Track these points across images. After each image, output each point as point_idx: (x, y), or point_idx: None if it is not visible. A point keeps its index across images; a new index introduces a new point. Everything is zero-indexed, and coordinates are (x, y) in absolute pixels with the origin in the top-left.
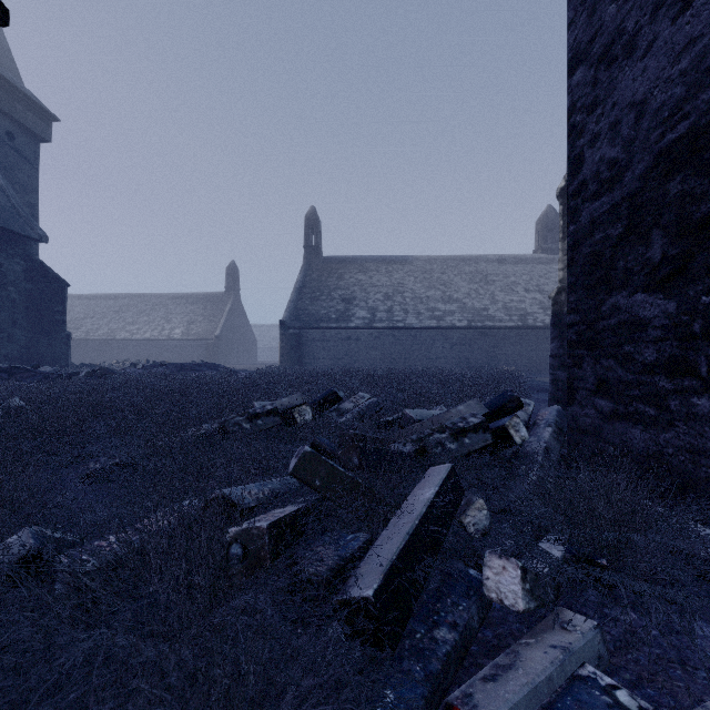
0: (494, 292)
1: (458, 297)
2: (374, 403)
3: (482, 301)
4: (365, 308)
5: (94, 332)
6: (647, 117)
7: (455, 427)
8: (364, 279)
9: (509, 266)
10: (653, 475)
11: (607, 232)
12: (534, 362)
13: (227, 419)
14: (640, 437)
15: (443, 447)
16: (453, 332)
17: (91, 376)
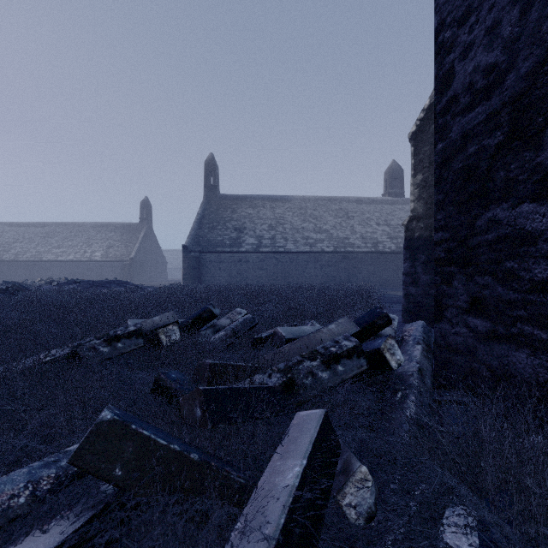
0: (353, 225)
1: (326, 229)
2: (249, 319)
3: (344, 232)
4: (253, 236)
5: (23, 254)
6: (537, 5)
7: (327, 353)
8: (253, 213)
9: (365, 206)
10: (545, 406)
11: (483, 143)
12: (383, 279)
13: (82, 343)
14: (527, 362)
15: (313, 377)
16: (322, 255)
17: (4, 293)
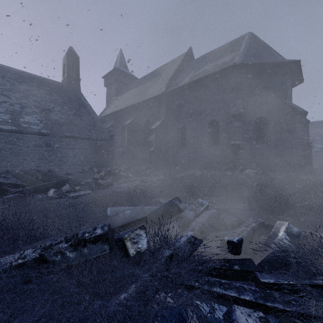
0: None
1: None
2: None
3: None
4: (320, 143)
5: None
6: None
7: None
8: (319, 131)
9: None
10: None
11: None
12: None
13: None
14: None
15: None
16: None
17: None
